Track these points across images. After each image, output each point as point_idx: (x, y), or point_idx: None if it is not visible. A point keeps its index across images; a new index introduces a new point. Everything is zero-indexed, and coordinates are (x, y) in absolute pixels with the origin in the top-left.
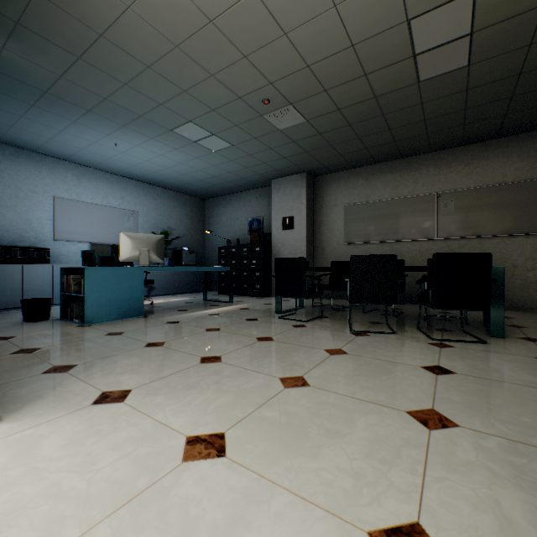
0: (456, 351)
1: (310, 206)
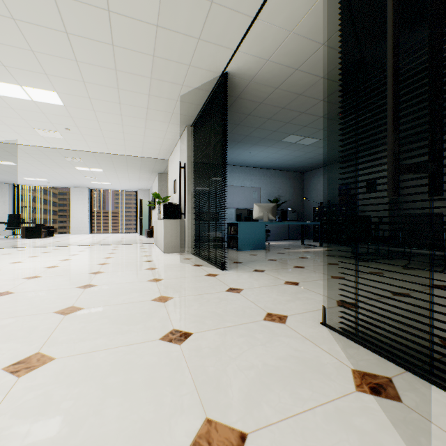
0: None
1: None
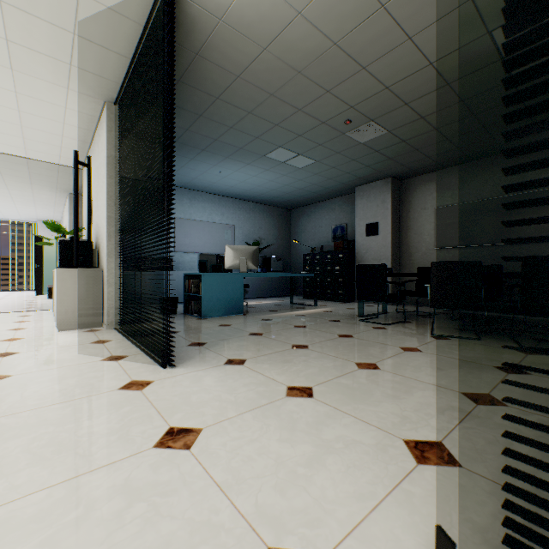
0: (543, 358)
1: (396, 211)
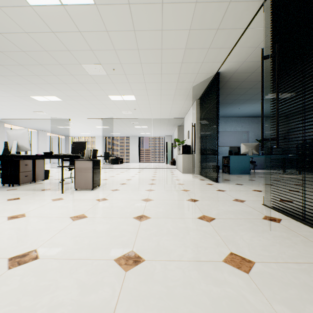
0: None
1: None
